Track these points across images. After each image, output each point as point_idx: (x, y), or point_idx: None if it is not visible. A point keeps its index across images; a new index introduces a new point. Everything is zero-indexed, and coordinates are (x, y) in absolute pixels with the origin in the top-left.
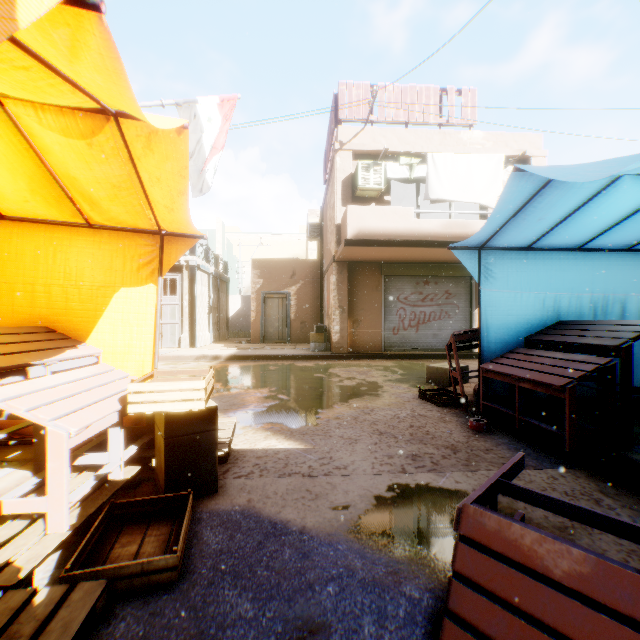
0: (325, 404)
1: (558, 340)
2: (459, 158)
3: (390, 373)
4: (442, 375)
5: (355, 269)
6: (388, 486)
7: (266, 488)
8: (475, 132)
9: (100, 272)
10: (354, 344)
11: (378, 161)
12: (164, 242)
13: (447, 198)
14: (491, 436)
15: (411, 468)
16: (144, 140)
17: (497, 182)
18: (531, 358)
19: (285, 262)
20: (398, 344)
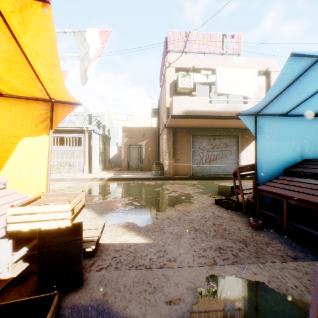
0: (161, 208)
1: (309, 171)
2: (233, 71)
3: (196, 188)
4: (227, 190)
5: (176, 131)
6: (206, 278)
7: (118, 280)
8: (241, 58)
9: (9, 126)
10: (176, 172)
11: (189, 73)
12: (54, 107)
13: (227, 93)
14: (265, 232)
15: (220, 260)
16: (18, 16)
17: (253, 84)
18: (292, 183)
19: (139, 128)
20: (199, 172)
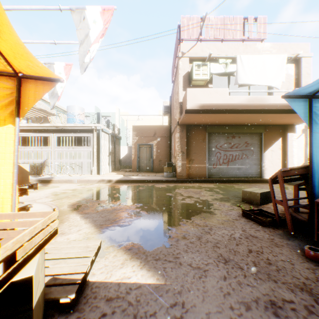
0: (174, 221)
1: None
2: (257, 58)
3: (214, 193)
4: (254, 197)
5: (190, 129)
6: None
7: None
8: (265, 43)
9: None
10: (190, 173)
11: (205, 62)
12: (23, 85)
13: (249, 83)
14: None
15: None
16: None
17: (282, 72)
18: None
19: (150, 127)
20: (216, 173)
